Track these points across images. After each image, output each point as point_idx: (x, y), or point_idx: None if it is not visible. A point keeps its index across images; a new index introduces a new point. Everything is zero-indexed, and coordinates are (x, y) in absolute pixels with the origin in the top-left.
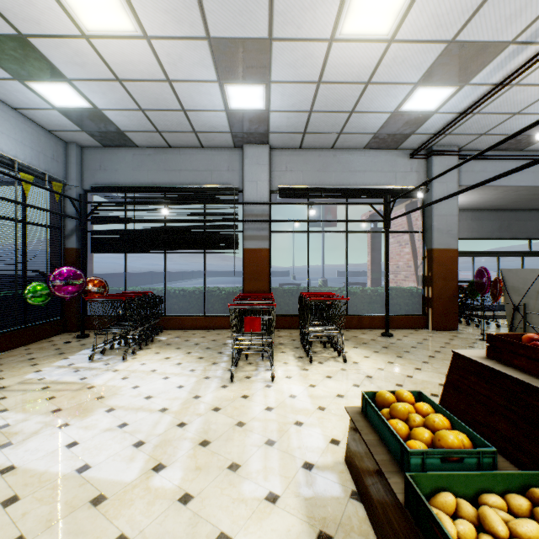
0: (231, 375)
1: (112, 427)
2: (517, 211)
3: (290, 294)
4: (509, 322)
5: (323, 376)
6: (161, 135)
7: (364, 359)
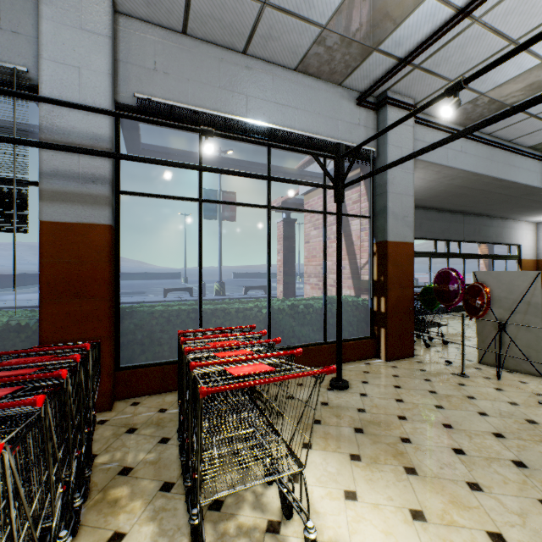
0: None
1: None
2: (427, 210)
3: (165, 320)
4: (481, 343)
5: None
6: None
7: (351, 512)
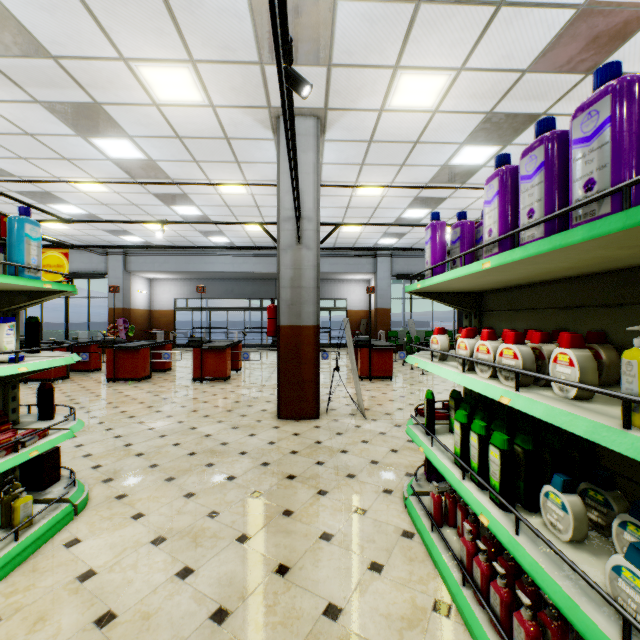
0: None
1: None
2: (239, 280)
3: None
4: None
5: None
6: None
7: None
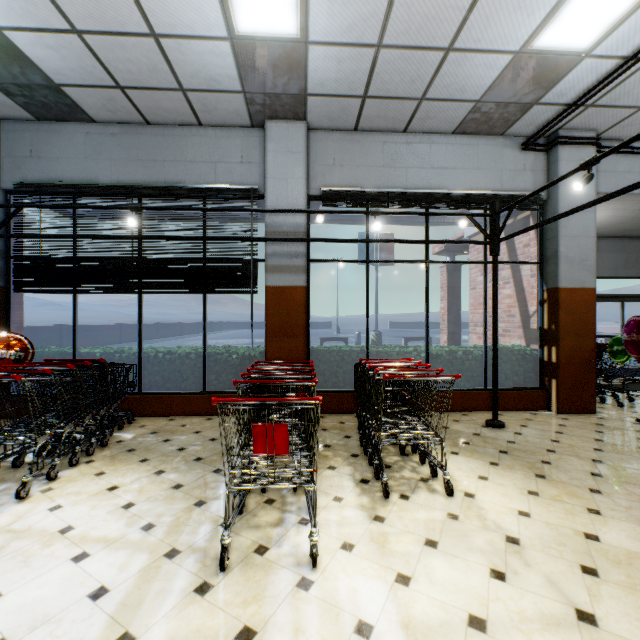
0: (220, 555)
1: None
2: None
3: (340, 358)
4: None
5: (420, 543)
6: (126, 95)
7: (480, 483)
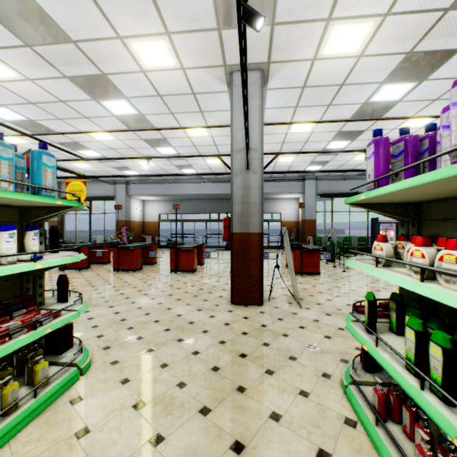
0: None
1: None
2: (202, 200)
3: (71, 238)
4: None
5: None
6: None
7: None
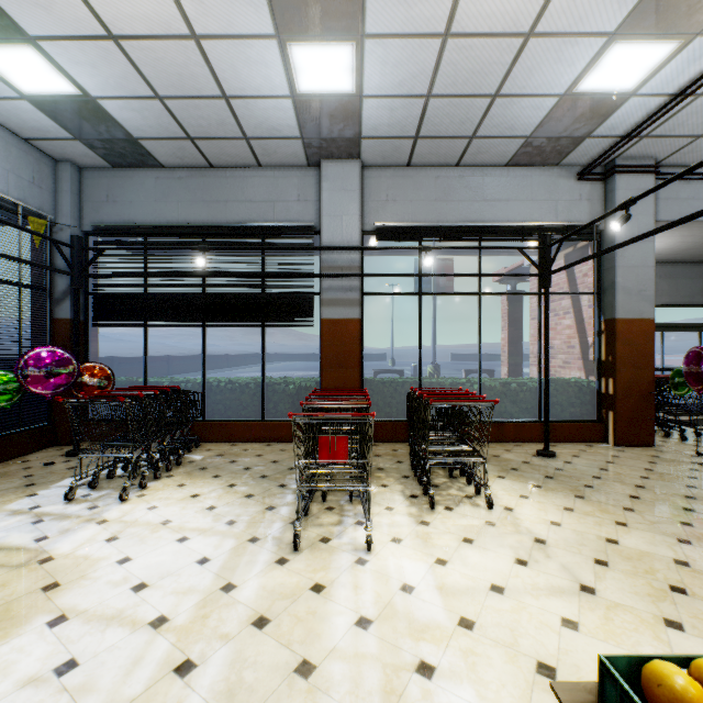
0: (294, 538)
1: (42, 673)
2: None
3: (393, 388)
4: None
5: (458, 540)
6: (195, 144)
7: (521, 501)
